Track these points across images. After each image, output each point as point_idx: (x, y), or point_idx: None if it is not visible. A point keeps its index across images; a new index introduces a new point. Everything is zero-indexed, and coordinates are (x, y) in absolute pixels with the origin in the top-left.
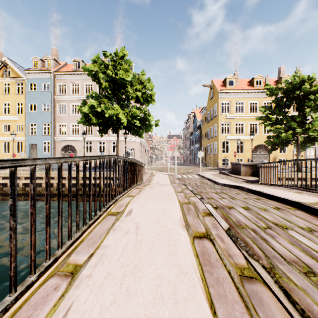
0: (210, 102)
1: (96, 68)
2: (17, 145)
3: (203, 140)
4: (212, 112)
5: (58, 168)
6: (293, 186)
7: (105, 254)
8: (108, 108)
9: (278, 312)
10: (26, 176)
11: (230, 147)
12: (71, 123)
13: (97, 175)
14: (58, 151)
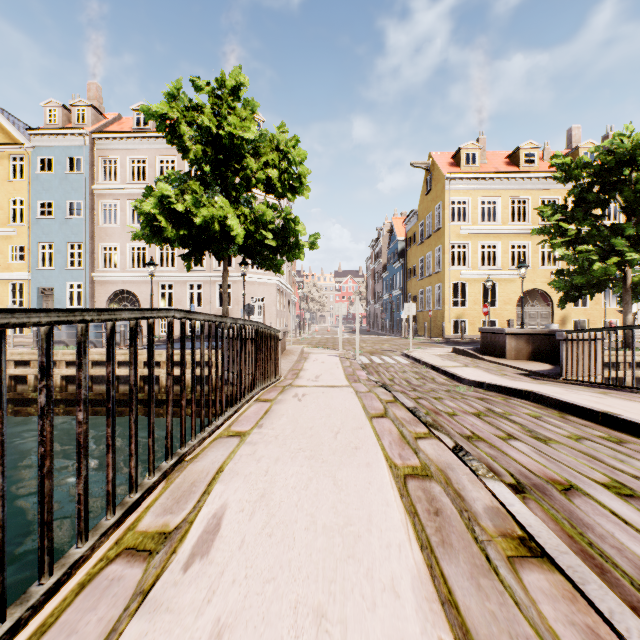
0: (427, 200)
1: (175, 113)
2: (12, 290)
3: (411, 282)
4: (430, 220)
5: None
6: None
7: None
8: (202, 204)
9: None
10: (18, 360)
11: (470, 295)
12: (128, 244)
13: (178, 357)
14: (101, 303)
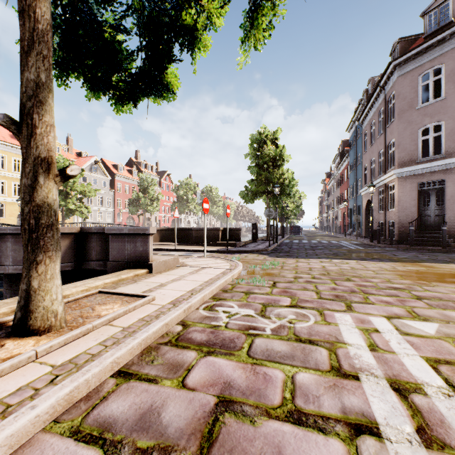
0: None
1: None
2: None
3: None
4: None
5: None
6: None
7: None
8: None
9: None
10: None
11: None
12: None
13: None
14: None
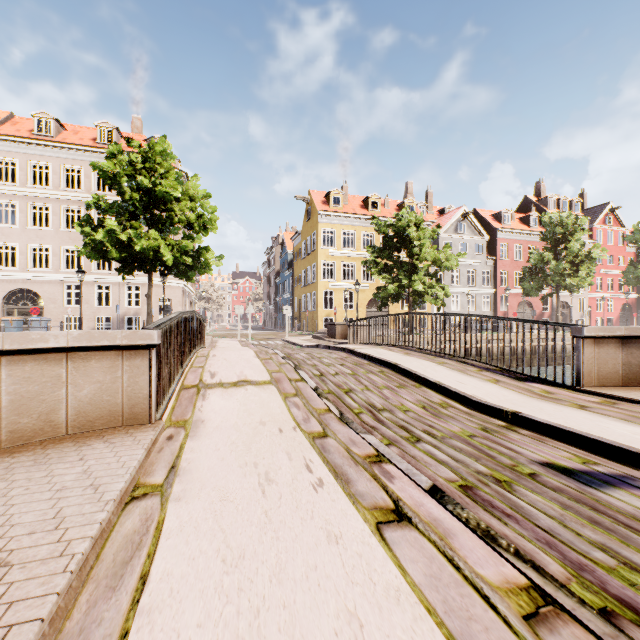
0: (307, 226)
1: (117, 168)
2: None
3: (297, 288)
4: (309, 242)
5: (185, 318)
6: (369, 343)
7: (212, 364)
8: (140, 236)
9: (288, 366)
10: None
11: (336, 300)
12: (29, 245)
13: None
14: None
